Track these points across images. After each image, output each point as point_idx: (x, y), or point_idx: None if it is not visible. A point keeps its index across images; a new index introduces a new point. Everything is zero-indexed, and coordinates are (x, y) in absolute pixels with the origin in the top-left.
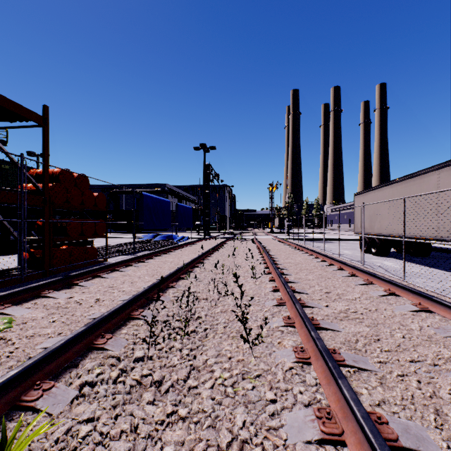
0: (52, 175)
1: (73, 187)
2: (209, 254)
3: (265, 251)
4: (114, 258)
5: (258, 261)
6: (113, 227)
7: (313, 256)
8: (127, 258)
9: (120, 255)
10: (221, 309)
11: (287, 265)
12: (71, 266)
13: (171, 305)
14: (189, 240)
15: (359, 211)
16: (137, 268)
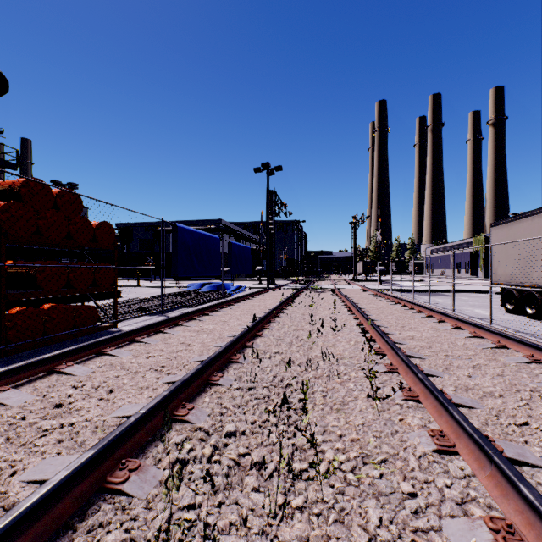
0: (10, 188)
1: (50, 209)
2: (272, 316)
3: (364, 315)
4: (131, 320)
5: (356, 333)
6: (157, 274)
7: (446, 324)
8: (133, 328)
9: (142, 315)
10: (302, 534)
11: (414, 344)
12: (48, 337)
13: (145, 525)
14: (246, 291)
15: (500, 250)
16: (144, 348)
